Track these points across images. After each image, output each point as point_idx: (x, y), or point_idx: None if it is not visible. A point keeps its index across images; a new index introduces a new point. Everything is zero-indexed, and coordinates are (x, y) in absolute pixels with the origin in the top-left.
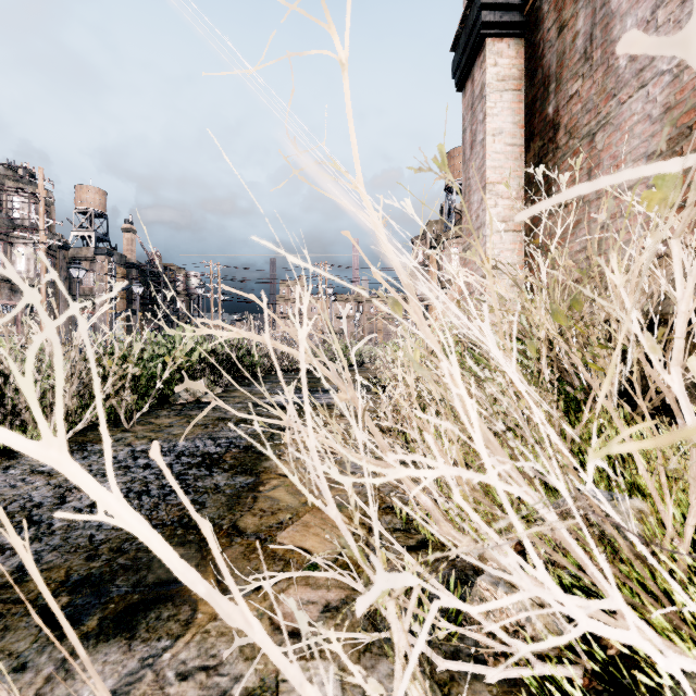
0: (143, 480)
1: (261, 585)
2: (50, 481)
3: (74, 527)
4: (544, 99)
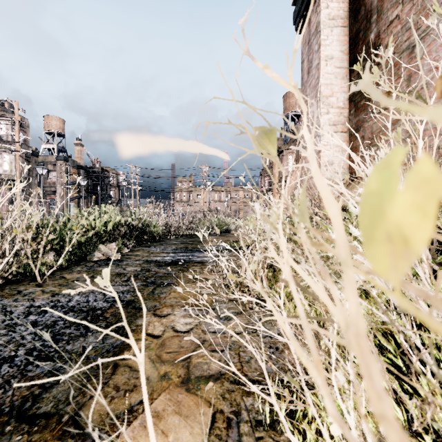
0: (18, 341)
1: None
2: None
3: None
4: (366, 29)
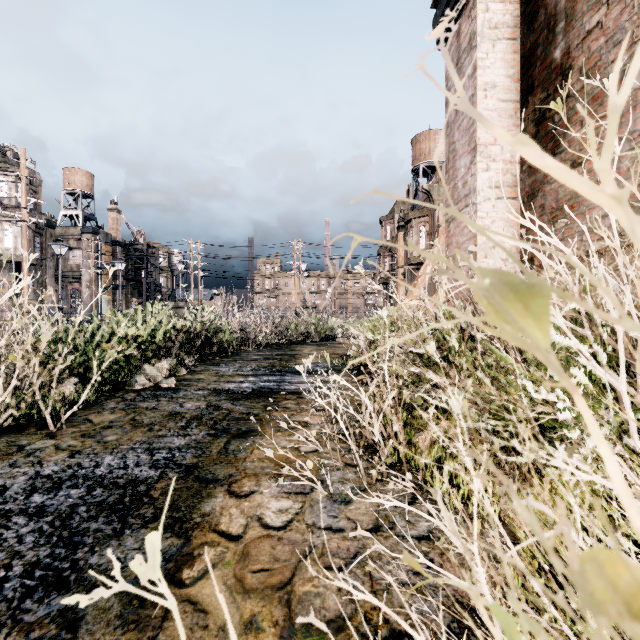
0: (11, 548)
1: None
2: None
3: None
4: (548, 43)
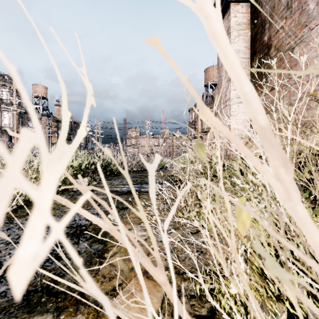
0: None
1: None
2: None
3: None
4: (262, 33)
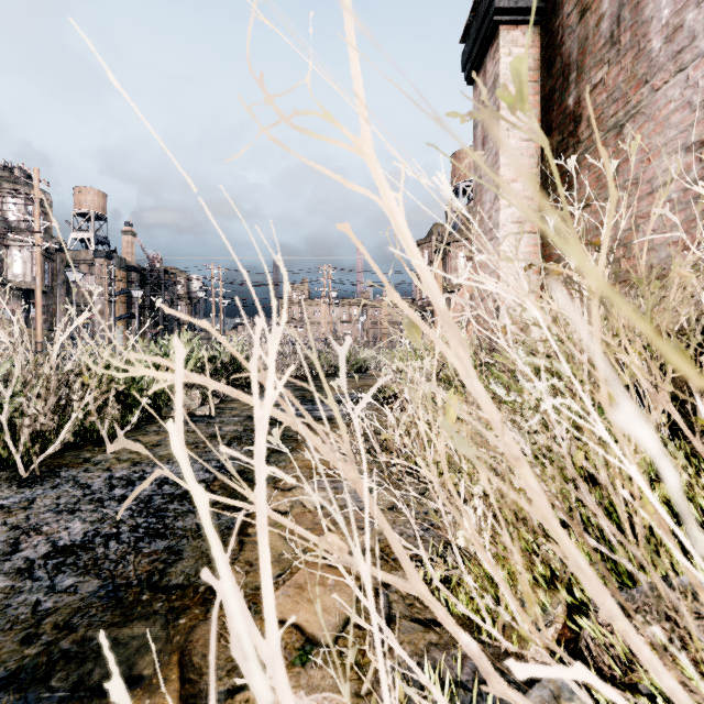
0: (114, 518)
1: (237, 688)
2: (7, 519)
3: (18, 590)
4: (563, 90)
